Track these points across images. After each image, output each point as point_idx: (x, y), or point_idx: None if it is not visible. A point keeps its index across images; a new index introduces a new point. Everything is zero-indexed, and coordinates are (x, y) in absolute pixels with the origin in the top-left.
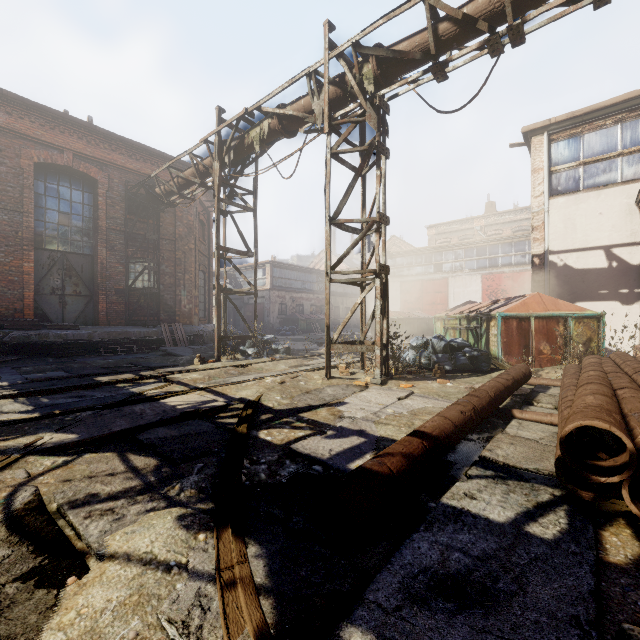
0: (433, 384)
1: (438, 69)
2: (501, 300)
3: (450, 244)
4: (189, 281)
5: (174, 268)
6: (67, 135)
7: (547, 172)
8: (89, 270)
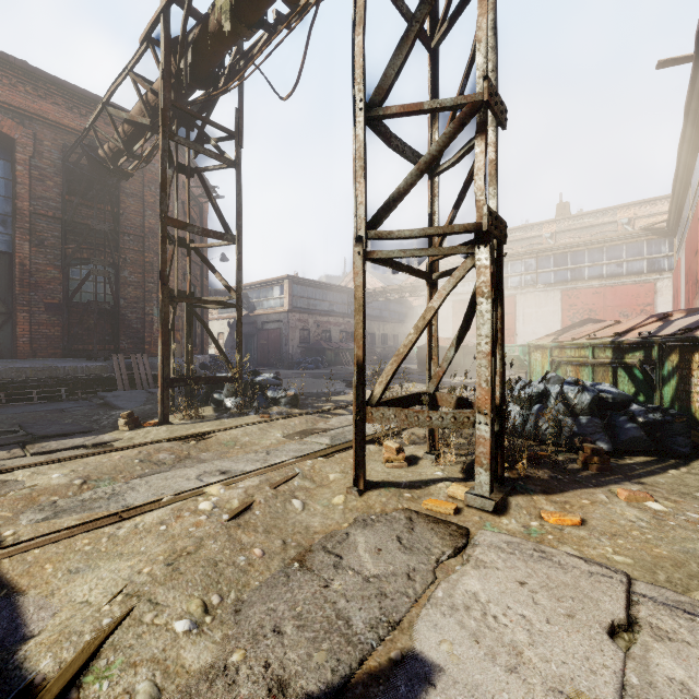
0: (622, 509)
1: None
2: (675, 313)
3: (519, 252)
4: None
5: (142, 276)
6: None
7: None
8: (5, 275)
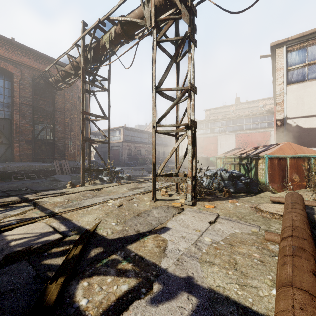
0: (227, 204)
1: None
2: (260, 147)
3: (218, 118)
4: (73, 136)
5: (64, 128)
6: None
7: (286, 70)
8: (8, 128)
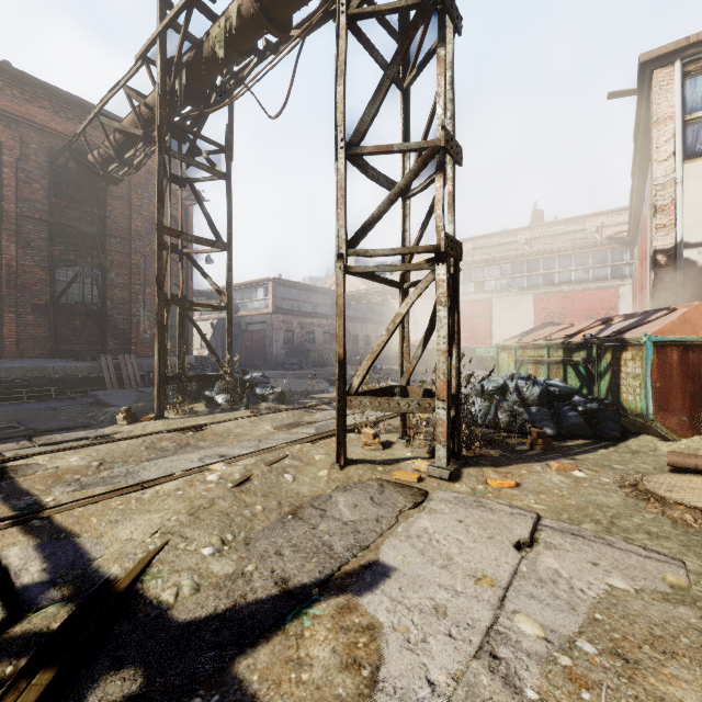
0: (551, 476)
1: None
2: (616, 318)
3: (495, 257)
4: (152, 296)
5: (129, 277)
6: None
7: (681, 121)
8: None
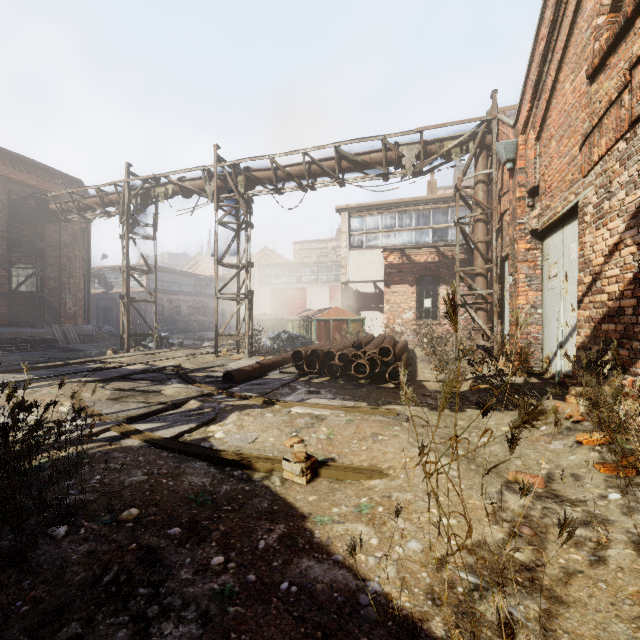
0: None
1: (278, 191)
2: (322, 309)
3: (308, 261)
4: (74, 285)
5: (59, 273)
6: None
7: (348, 235)
8: None
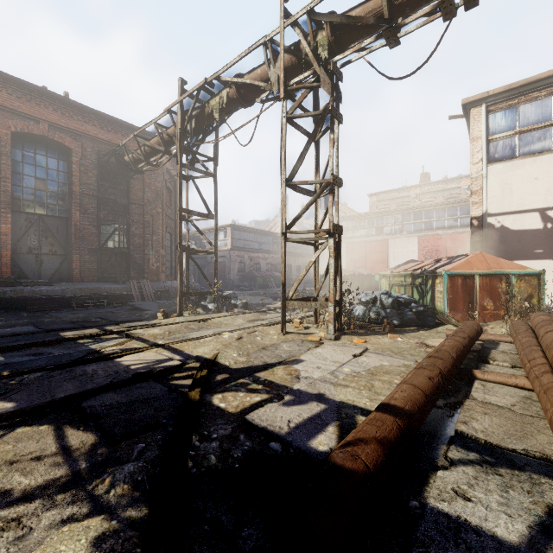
0: (384, 339)
1: (391, 34)
2: (443, 259)
3: (390, 209)
4: (157, 242)
5: (143, 230)
6: (43, 107)
7: (485, 140)
8: (64, 231)
